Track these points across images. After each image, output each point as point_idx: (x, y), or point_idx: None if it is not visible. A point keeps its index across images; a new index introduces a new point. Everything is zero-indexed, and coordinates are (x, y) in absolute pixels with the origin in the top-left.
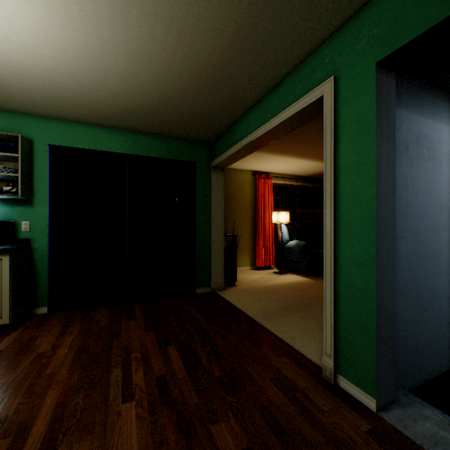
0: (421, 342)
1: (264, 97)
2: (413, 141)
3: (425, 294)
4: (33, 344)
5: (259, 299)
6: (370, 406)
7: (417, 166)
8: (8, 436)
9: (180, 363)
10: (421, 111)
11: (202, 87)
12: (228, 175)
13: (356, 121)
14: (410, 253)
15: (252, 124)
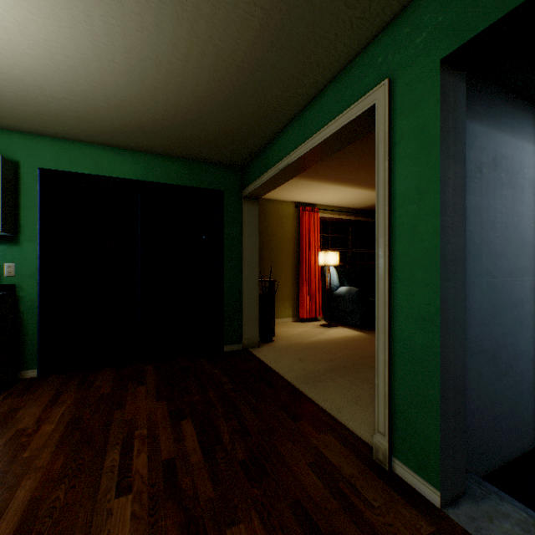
0: (498, 415)
1: (304, 109)
2: (489, 163)
3: (504, 354)
4: (13, 418)
5: (300, 359)
6: (434, 500)
7: (493, 194)
8: None
9: (195, 443)
10: (498, 125)
11: (226, 96)
12: (265, 207)
13: (415, 136)
14: (485, 303)
15: (290, 143)
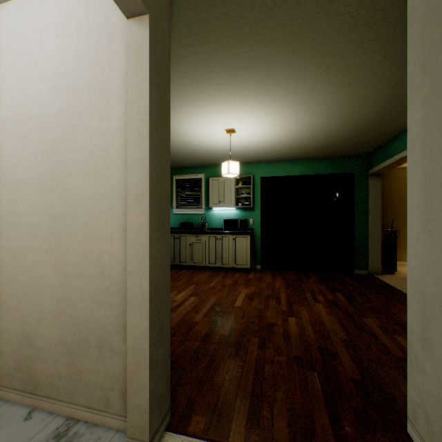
0: None
1: None
2: None
3: None
4: (263, 278)
5: None
6: None
7: None
8: (273, 298)
9: (343, 298)
10: None
11: (358, 132)
12: (388, 174)
13: None
14: None
15: (403, 144)
